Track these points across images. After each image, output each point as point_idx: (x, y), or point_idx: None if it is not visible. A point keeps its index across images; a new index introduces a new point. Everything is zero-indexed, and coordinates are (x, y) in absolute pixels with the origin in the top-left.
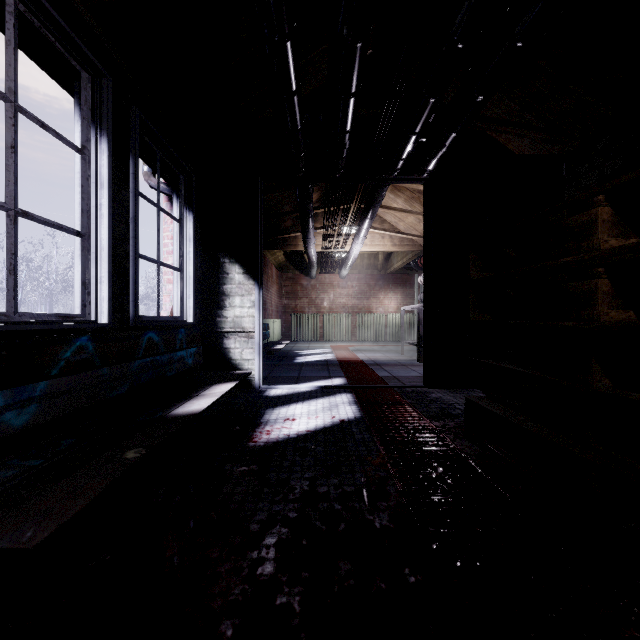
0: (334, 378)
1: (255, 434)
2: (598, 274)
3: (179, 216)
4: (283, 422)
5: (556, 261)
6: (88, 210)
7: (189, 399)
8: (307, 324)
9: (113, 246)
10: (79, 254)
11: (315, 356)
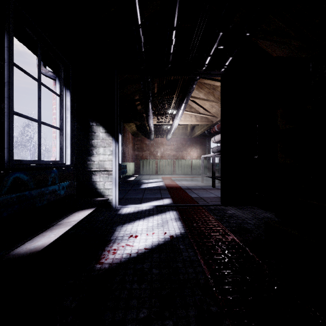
0: (164, 199)
1: (103, 253)
2: None
3: (59, 92)
4: (127, 239)
5: None
6: None
7: (44, 230)
8: (148, 165)
9: None
10: None
11: (153, 183)
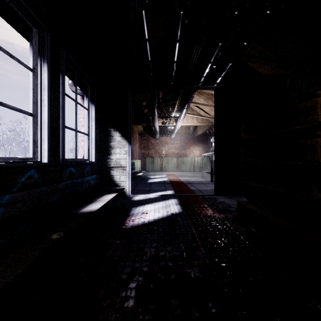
0: (168, 190)
1: (126, 221)
2: (318, 135)
3: (87, 106)
4: (141, 214)
5: (292, 128)
6: (36, 102)
7: (91, 203)
8: (154, 162)
9: (50, 121)
10: (32, 125)
11: (158, 179)
